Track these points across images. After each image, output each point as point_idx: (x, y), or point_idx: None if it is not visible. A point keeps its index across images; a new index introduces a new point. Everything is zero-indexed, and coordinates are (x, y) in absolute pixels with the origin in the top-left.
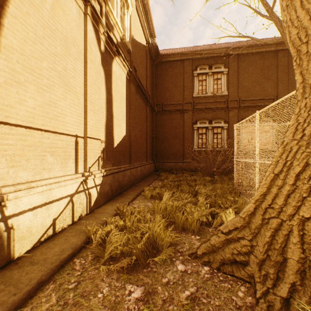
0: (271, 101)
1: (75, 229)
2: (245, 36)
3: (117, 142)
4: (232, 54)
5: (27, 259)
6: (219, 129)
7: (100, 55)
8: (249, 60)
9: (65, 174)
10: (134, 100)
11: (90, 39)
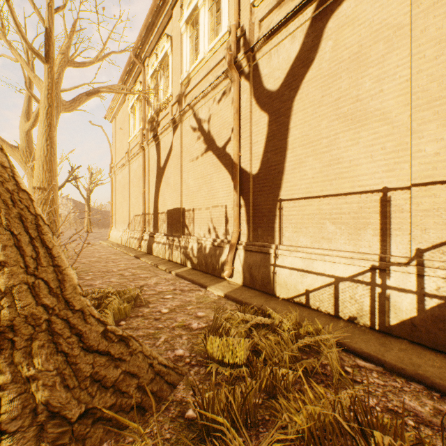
0: None
1: (317, 316)
2: None
3: None
4: None
5: (273, 299)
6: None
7: None
8: None
9: (357, 250)
10: None
11: None
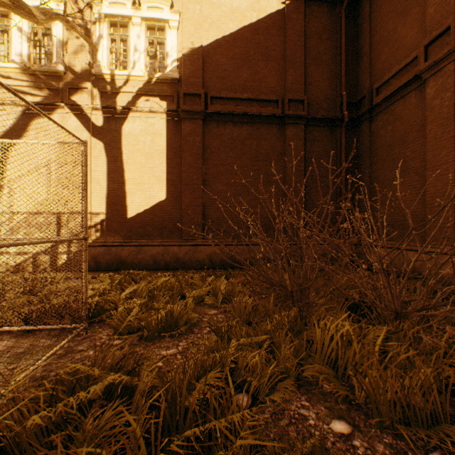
0: None
1: None
2: None
3: (137, 211)
4: None
5: None
6: None
7: (90, 134)
8: None
9: None
10: (196, 143)
11: (72, 130)
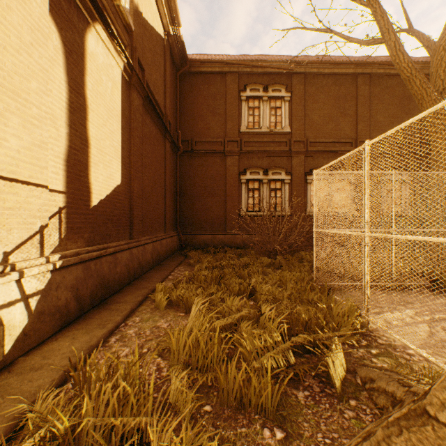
0: (348, 146)
1: None
2: (326, 30)
3: (99, 197)
4: (297, 72)
5: None
6: (278, 183)
7: None
8: (320, 83)
9: None
10: (139, 123)
11: None
